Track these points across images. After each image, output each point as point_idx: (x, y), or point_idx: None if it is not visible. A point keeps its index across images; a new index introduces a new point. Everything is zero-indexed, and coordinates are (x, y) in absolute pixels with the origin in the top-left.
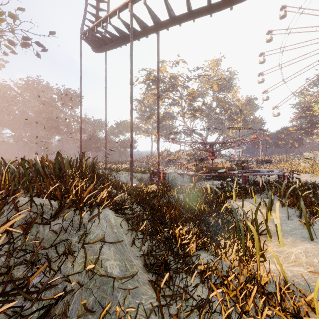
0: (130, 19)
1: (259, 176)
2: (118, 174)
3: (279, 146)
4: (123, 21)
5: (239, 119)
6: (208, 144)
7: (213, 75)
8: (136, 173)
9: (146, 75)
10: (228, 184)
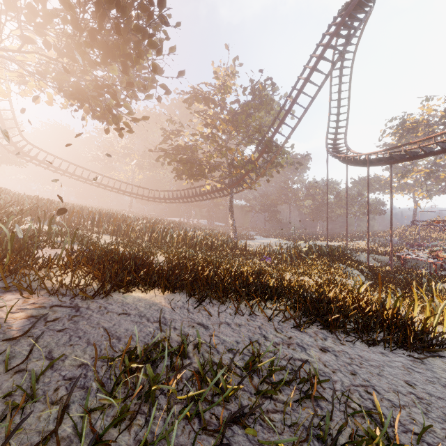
0: (367, 166)
1: None
2: (358, 254)
3: None
4: (362, 160)
5: None
6: None
7: None
8: (376, 255)
9: (397, 125)
10: None
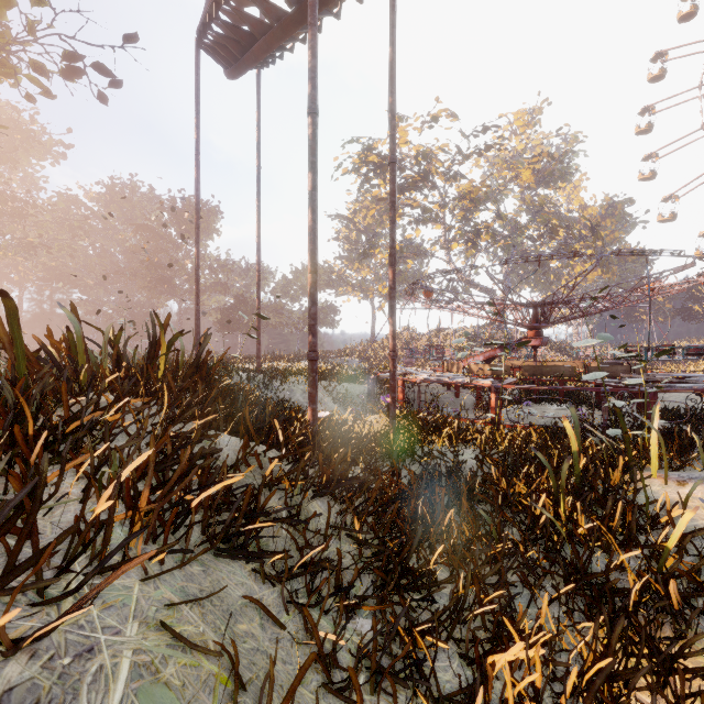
0: None
1: (670, 394)
2: (288, 384)
3: (696, 317)
4: None
5: (589, 252)
6: (525, 305)
7: (520, 148)
8: (334, 382)
9: (360, 152)
10: (606, 418)
